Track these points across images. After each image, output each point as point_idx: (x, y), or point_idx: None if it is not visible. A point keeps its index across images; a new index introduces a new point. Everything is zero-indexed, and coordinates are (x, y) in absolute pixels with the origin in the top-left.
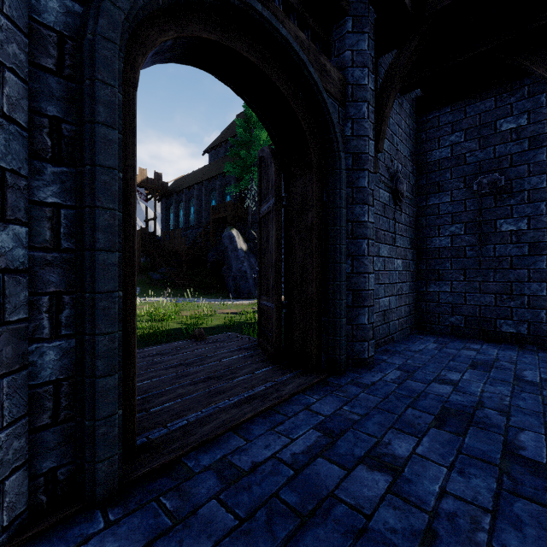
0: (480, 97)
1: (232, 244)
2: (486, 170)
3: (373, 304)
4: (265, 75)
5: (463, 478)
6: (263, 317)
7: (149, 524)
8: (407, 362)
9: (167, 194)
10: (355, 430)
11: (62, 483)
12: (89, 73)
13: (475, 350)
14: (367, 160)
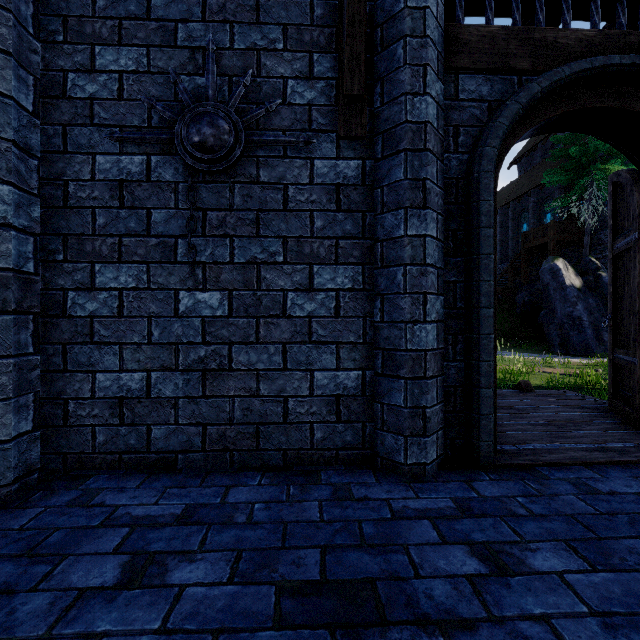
0: None
1: (555, 281)
2: None
3: None
4: (623, 111)
5: None
6: (618, 374)
7: (520, 488)
8: None
9: None
10: None
11: (457, 449)
12: (475, 198)
13: None
14: None
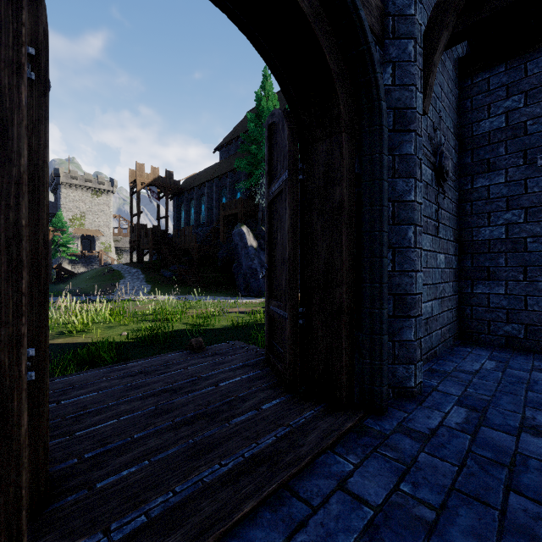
0: None
1: (242, 241)
2: None
3: (420, 313)
4: None
5: None
6: (273, 327)
7: None
8: (467, 392)
9: (179, 192)
10: None
11: None
12: None
13: None
14: (413, 117)
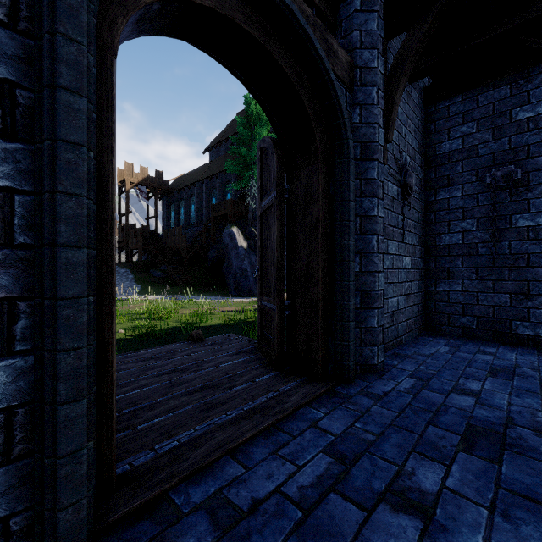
0: (494, 85)
1: (232, 242)
2: (501, 162)
3: (382, 305)
4: (266, 52)
5: (510, 524)
6: (264, 319)
7: None
8: (420, 368)
9: (168, 192)
10: (372, 454)
11: (17, 534)
12: (48, 26)
13: (491, 355)
14: (376, 149)
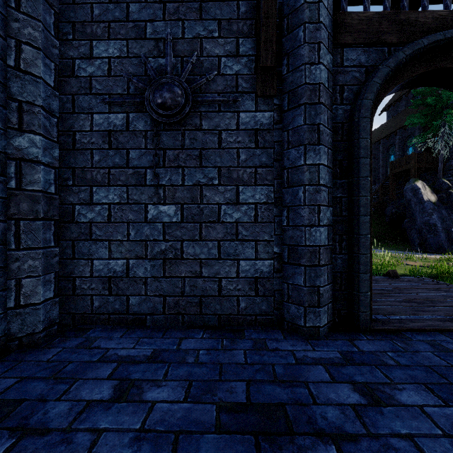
0: None
1: (415, 197)
2: None
3: None
4: None
5: None
6: None
7: (390, 346)
8: None
9: None
10: None
11: (342, 317)
12: (356, 137)
13: None
14: None
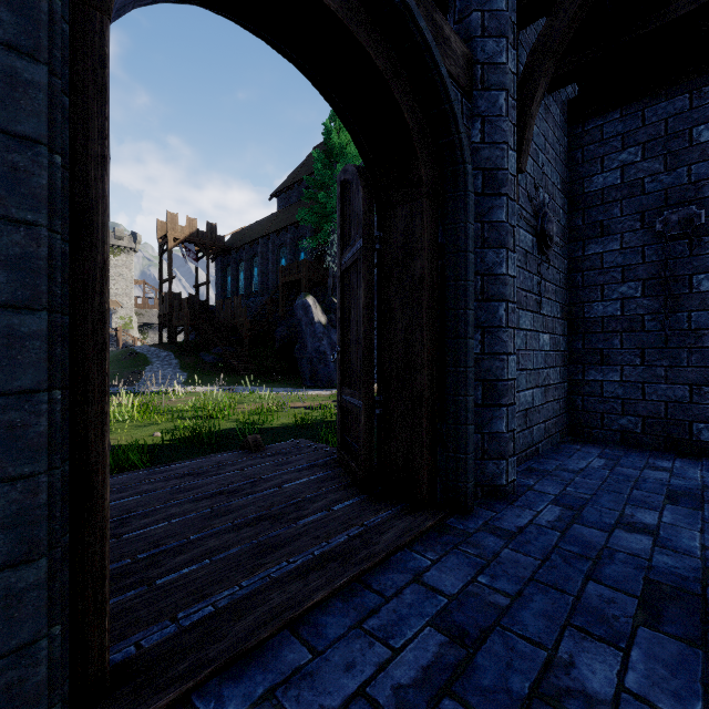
0: (667, 95)
1: (306, 316)
2: (676, 202)
3: (513, 402)
4: (347, 33)
5: None
6: (346, 419)
7: None
8: (566, 491)
9: (224, 251)
10: (505, 629)
11: None
12: None
13: (666, 471)
14: (505, 179)
